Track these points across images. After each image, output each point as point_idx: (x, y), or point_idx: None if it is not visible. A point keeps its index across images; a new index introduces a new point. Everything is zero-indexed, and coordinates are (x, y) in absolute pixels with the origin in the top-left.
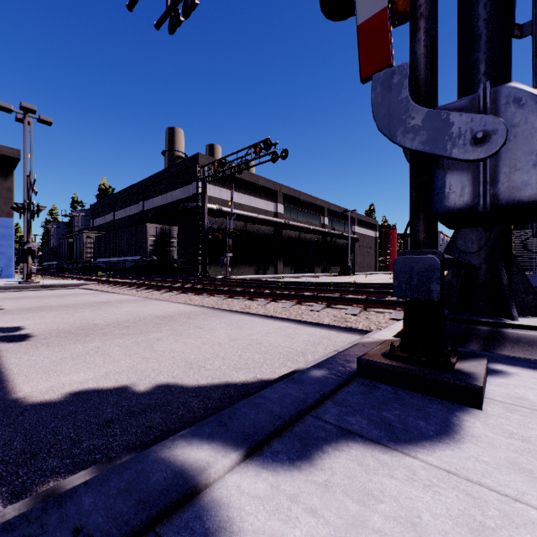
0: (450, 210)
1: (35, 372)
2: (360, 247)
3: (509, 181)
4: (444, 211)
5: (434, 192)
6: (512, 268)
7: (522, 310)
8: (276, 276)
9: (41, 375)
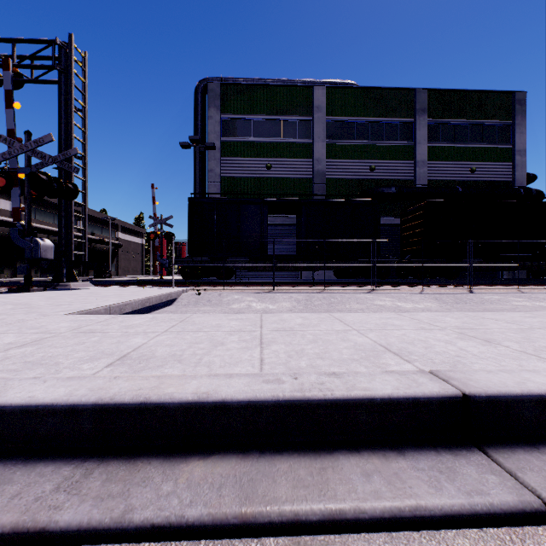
0: (27, 258)
1: None
2: (125, 252)
3: (36, 254)
4: (26, 258)
5: (25, 254)
6: (72, 269)
7: (74, 280)
8: (12, 279)
9: None
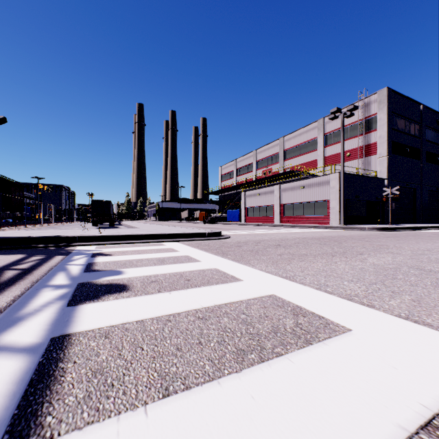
0: None
1: (3, 261)
2: None
3: None
4: None
5: None
6: None
7: None
8: None
9: (5, 259)
